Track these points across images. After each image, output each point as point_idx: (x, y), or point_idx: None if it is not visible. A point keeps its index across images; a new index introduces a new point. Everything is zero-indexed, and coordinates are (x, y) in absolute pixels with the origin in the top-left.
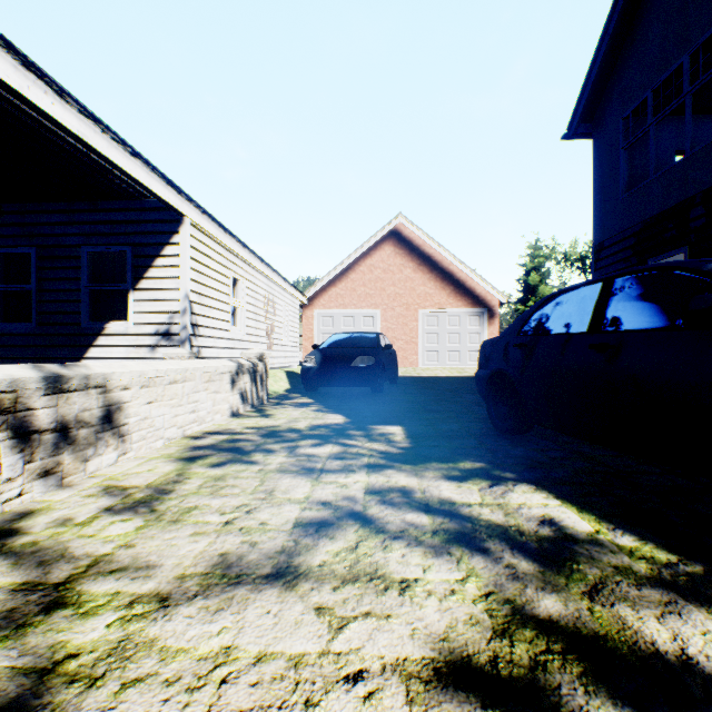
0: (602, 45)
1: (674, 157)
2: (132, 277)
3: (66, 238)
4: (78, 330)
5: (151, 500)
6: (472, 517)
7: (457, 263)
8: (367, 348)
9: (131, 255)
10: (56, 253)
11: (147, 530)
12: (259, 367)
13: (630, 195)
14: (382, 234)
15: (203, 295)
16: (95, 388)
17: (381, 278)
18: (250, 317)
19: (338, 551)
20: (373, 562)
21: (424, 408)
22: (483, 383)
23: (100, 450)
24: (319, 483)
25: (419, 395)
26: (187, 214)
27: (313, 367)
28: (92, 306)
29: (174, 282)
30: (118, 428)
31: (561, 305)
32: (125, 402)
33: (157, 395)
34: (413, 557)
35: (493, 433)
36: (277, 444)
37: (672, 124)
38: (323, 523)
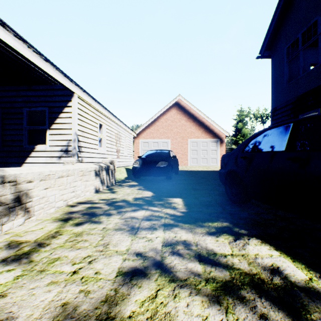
0: (276, 12)
1: (310, 67)
2: (48, 123)
3: (16, 104)
4: (22, 149)
5: (33, 252)
6: (228, 267)
7: (206, 117)
8: (164, 158)
9: (48, 112)
10: (11, 111)
11: (20, 279)
12: (111, 167)
13: (290, 84)
14: (171, 104)
15: (84, 132)
16: (8, 183)
17: (170, 125)
18: (108, 143)
19: (143, 300)
20: (167, 313)
21: (192, 188)
22: (223, 176)
23: (12, 217)
24: (136, 238)
25: (189, 180)
26: (75, 92)
27: (137, 167)
28: (29, 137)
29: (69, 125)
30: (25, 204)
31: (267, 136)
32: (29, 189)
33: (51, 184)
34: (194, 307)
35: (229, 202)
36: (116, 210)
37: (309, 51)
38: (135, 272)
